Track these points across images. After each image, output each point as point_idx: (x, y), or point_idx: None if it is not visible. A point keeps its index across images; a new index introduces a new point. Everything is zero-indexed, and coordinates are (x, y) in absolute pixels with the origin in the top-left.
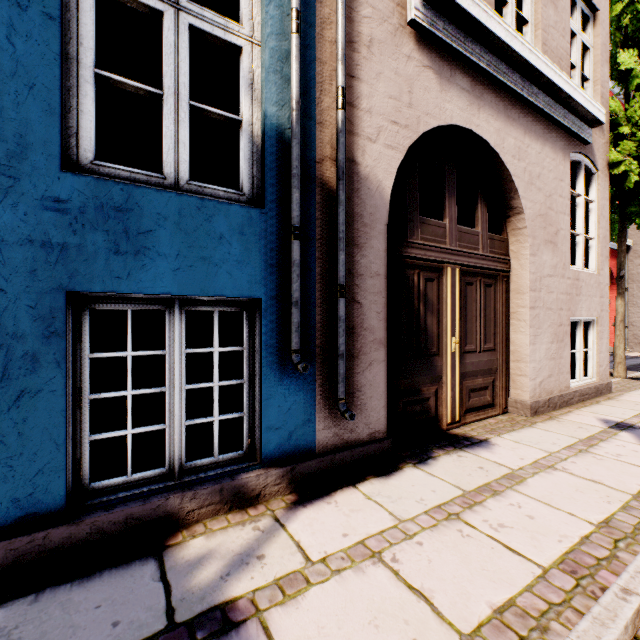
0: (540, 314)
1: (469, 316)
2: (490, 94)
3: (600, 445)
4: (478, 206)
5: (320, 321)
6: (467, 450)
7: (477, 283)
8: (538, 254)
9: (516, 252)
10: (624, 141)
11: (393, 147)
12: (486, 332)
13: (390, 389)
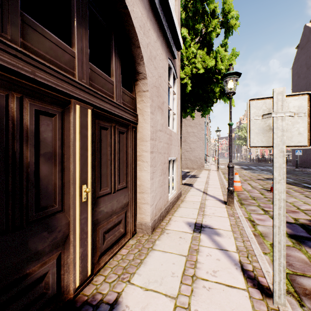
0: (156, 156)
1: (104, 160)
2: None
3: (199, 260)
4: (113, 58)
5: None
6: None
7: (112, 129)
8: (155, 114)
9: (141, 109)
10: (187, 67)
11: None
12: (120, 173)
13: None
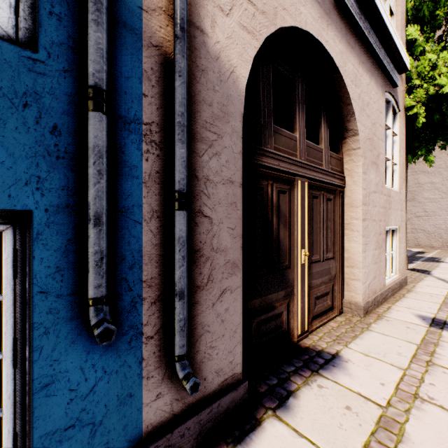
0: (368, 225)
1: (315, 228)
2: (336, 15)
3: (438, 352)
4: (322, 125)
5: (149, 244)
6: (325, 374)
7: (321, 197)
8: (367, 173)
9: (350, 170)
10: (417, 89)
11: (249, 30)
12: (327, 242)
13: (244, 312)
